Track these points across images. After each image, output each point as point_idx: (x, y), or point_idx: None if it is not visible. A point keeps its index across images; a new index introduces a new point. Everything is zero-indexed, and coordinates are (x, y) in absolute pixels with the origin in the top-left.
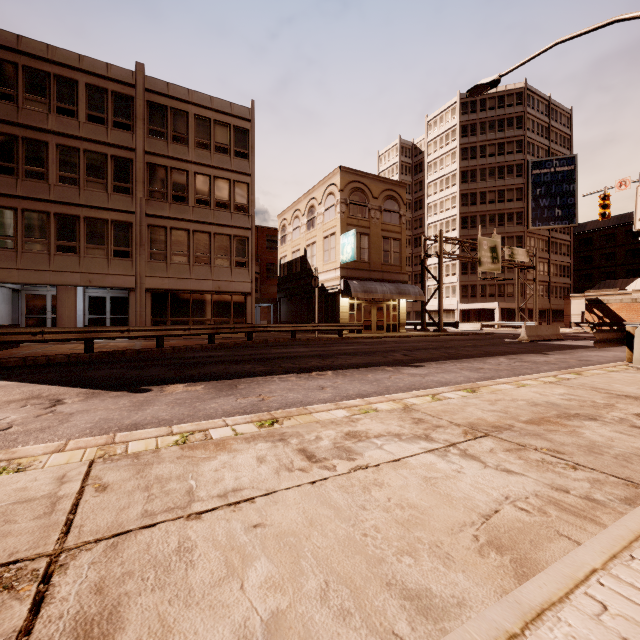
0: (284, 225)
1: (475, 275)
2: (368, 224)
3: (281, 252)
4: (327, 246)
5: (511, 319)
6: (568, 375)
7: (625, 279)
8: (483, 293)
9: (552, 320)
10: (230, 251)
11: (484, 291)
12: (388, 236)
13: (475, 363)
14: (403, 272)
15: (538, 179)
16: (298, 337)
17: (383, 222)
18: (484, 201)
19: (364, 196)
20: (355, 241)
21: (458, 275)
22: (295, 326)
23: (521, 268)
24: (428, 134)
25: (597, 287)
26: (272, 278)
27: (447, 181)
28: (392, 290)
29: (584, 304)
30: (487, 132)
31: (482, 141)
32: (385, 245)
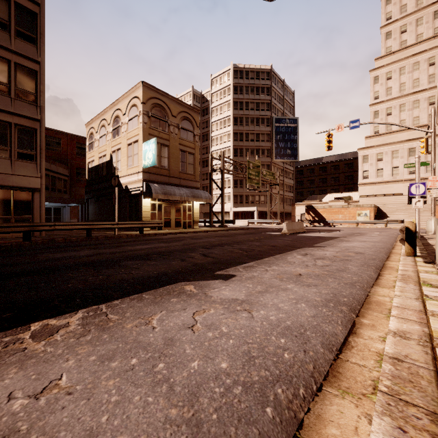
0: (92, 133)
1: (242, 188)
2: (168, 137)
3: (89, 157)
4: (131, 152)
5: (263, 218)
6: (431, 290)
7: (321, 195)
8: (247, 201)
9: (285, 219)
10: (10, 140)
11: (248, 199)
12: (185, 150)
13: (283, 264)
14: (196, 180)
15: (278, 129)
16: (96, 235)
17: (180, 137)
18: (248, 139)
19: (164, 113)
20: (156, 148)
21: (232, 188)
22: (91, 224)
23: (271, 184)
24: (212, 88)
25: (308, 199)
26: (83, 181)
27: (225, 122)
28: (188, 194)
29: (302, 209)
30: (249, 93)
31: (246, 99)
32: (182, 157)
